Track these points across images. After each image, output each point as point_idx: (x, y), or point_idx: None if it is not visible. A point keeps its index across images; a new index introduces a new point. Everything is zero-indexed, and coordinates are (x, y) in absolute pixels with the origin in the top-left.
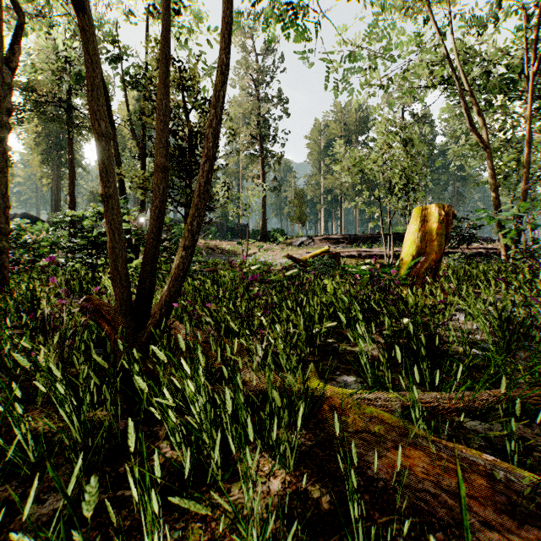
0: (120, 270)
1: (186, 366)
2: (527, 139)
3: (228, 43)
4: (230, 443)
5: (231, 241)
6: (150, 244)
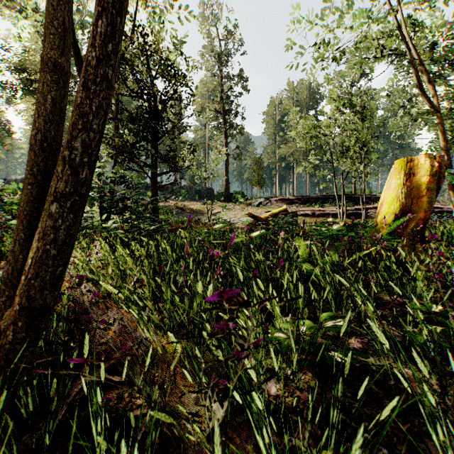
0: None
1: None
2: None
3: None
4: None
5: (198, 202)
6: (29, 194)
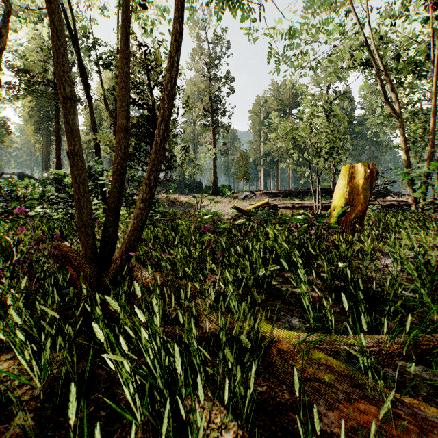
0: (85, 221)
1: (141, 314)
2: (433, 110)
3: (183, 14)
4: (180, 405)
5: (188, 195)
6: (113, 197)
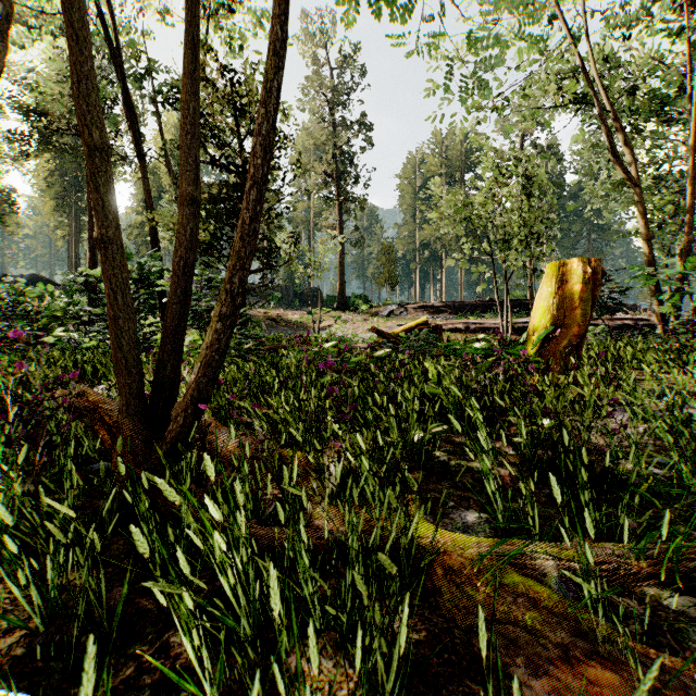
0: (126, 351)
1: (214, 508)
2: (692, 175)
3: (287, 10)
4: (277, 675)
5: (299, 310)
6: (174, 313)
